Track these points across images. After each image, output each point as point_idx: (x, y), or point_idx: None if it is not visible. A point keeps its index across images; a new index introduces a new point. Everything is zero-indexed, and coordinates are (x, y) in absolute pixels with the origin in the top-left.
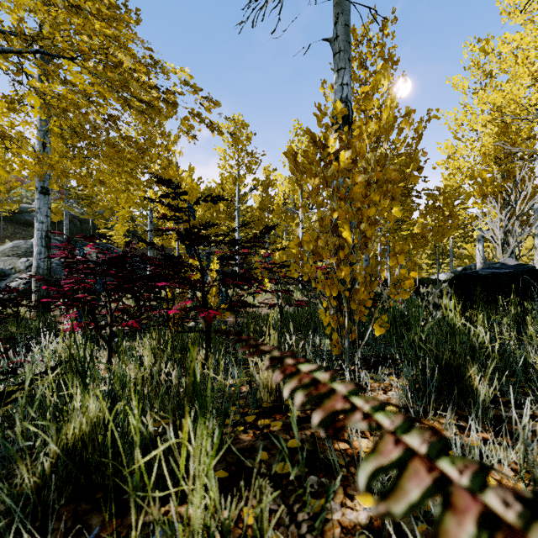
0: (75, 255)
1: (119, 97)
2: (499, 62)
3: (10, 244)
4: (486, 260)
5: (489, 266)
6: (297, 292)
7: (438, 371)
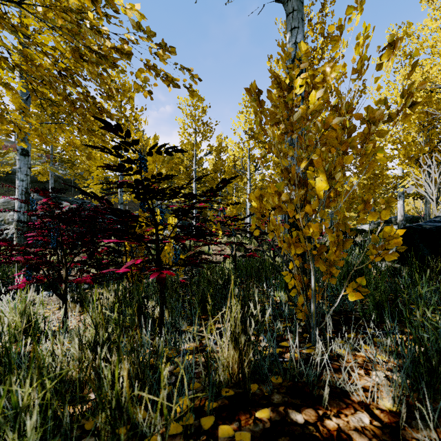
0: (53, 209)
1: (73, 49)
2: (420, 43)
3: (2, 199)
4: (421, 213)
5: (430, 220)
6: (246, 241)
7: (437, 351)
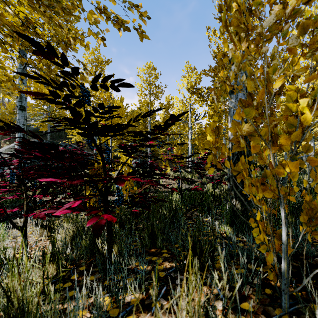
0: None
1: None
2: None
3: (13, 144)
4: None
5: None
6: (188, 175)
7: None
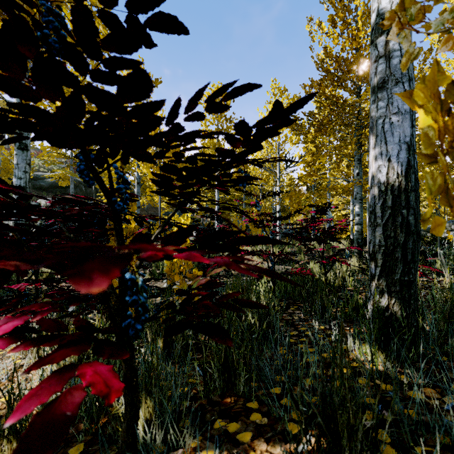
0: None
1: None
2: None
3: None
4: None
5: None
6: (276, 249)
7: None
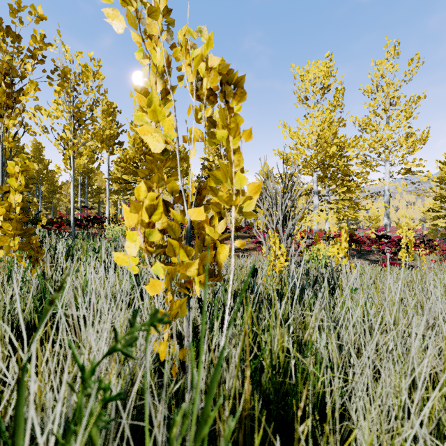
0: None
1: None
2: None
3: None
4: None
5: None
6: None
7: None
